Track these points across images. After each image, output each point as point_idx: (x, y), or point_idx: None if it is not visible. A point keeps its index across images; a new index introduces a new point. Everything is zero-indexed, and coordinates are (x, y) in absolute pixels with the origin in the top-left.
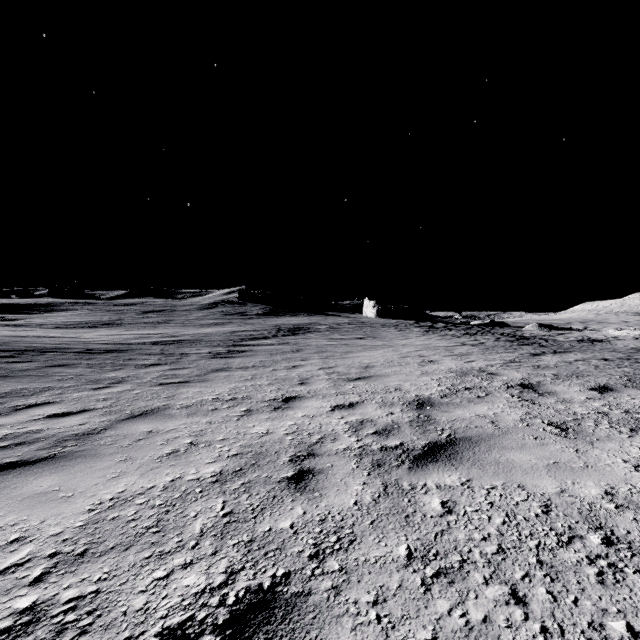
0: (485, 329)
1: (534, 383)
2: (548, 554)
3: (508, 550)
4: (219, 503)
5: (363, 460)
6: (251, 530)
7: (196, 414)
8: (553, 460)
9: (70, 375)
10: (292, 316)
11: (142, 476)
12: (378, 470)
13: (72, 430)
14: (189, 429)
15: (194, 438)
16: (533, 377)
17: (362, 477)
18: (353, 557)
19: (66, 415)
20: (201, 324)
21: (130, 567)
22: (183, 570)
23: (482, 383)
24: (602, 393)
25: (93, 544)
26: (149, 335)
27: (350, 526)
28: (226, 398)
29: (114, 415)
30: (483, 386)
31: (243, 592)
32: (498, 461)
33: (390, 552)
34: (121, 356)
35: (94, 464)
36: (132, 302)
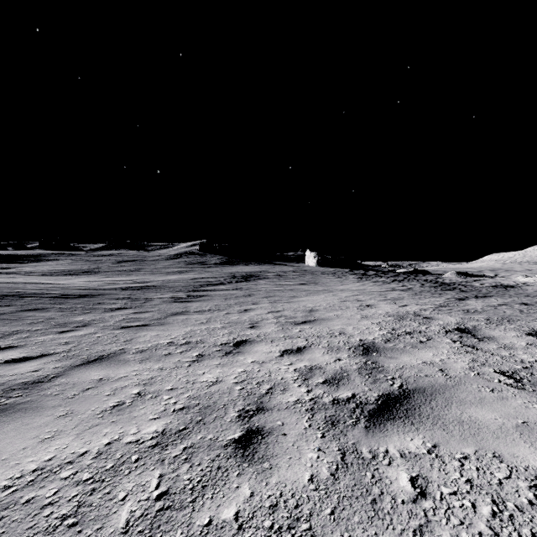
0: (410, 276)
1: (470, 328)
2: None
3: None
4: (155, 478)
5: (315, 416)
6: (187, 523)
7: (149, 359)
8: (521, 419)
9: (41, 319)
10: (245, 265)
11: (77, 437)
12: (332, 430)
13: (24, 377)
14: (139, 377)
15: (142, 387)
16: (467, 321)
17: (316, 440)
18: None
19: (24, 360)
20: (167, 272)
21: None
22: None
23: (420, 327)
24: None
25: None
26: (121, 281)
27: (307, 517)
28: (180, 342)
29: (70, 360)
30: (422, 330)
31: None
32: (461, 420)
33: None
34: (92, 300)
35: (31, 420)
36: (109, 253)
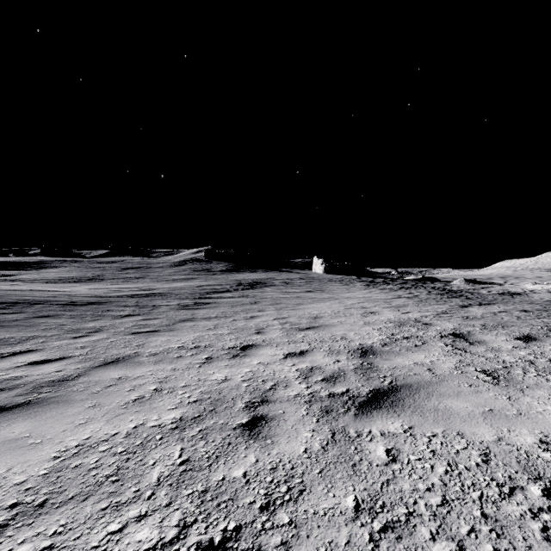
0: (418, 283)
1: (465, 333)
2: (491, 507)
3: (452, 502)
4: (177, 450)
5: (312, 407)
6: (205, 479)
7: (162, 361)
8: (488, 407)
9: (54, 325)
10: (251, 272)
11: (108, 422)
12: (326, 417)
13: (49, 377)
14: (155, 376)
15: (159, 385)
16: (463, 327)
17: (311, 424)
18: (302, 509)
19: (46, 362)
20: (172, 279)
21: (86, 519)
22: (137, 523)
23: (418, 333)
24: (527, 342)
25: (53, 494)
26: (127, 289)
27: (300, 475)
28: (190, 346)
29: (89, 362)
30: (419, 335)
31: (194, 548)
32: (437, 408)
33: (338, 503)
34: (100, 308)
35: (65, 410)
36: (113, 260)
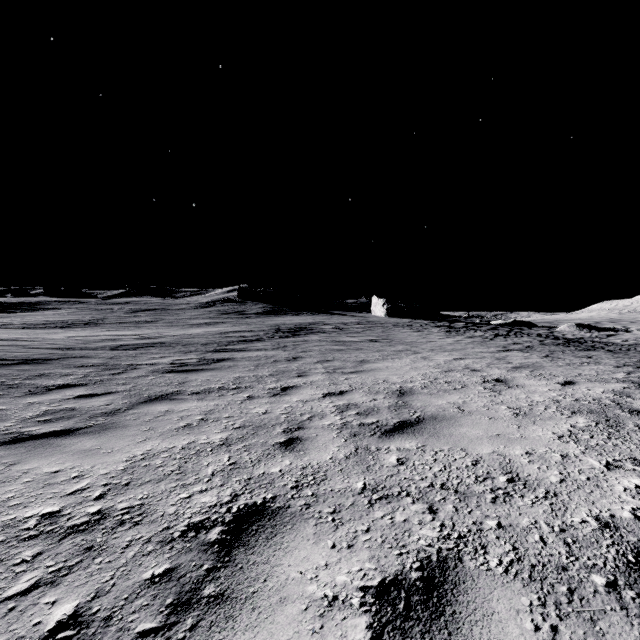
0: (514, 329)
1: None
2: None
3: None
4: None
5: None
6: None
7: None
8: None
9: None
10: (294, 315)
11: None
12: None
13: None
14: None
15: None
16: None
17: None
18: None
19: None
20: (191, 324)
21: None
22: None
23: None
24: None
25: None
26: (123, 336)
27: None
28: (78, 515)
29: None
30: None
31: None
32: None
33: None
34: (32, 370)
35: None
36: (126, 301)
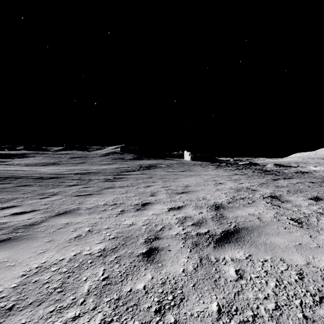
0: (246, 166)
1: (278, 195)
2: (309, 311)
3: (282, 307)
4: (101, 270)
5: (187, 241)
6: (119, 290)
7: (93, 213)
8: (298, 242)
9: (29, 191)
10: (147, 160)
11: (58, 252)
12: (196, 248)
13: (23, 222)
14: (89, 222)
15: (91, 227)
16: (276, 192)
17: (186, 253)
18: (183, 312)
19: (22, 213)
20: (101, 164)
21: (39, 319)
22: (73, 322)
23: (249, 195)
24: (316, 201)
25: (19, 301)
26: (74, 169)
27: (180, 288)
28: (111, 203)
29: (48, 213)
30: (250, 197)
31: None
32: (265, 243)
33: (206, 308)
34: (57, 180)
35: (31, 244)
36: (66, 153)
